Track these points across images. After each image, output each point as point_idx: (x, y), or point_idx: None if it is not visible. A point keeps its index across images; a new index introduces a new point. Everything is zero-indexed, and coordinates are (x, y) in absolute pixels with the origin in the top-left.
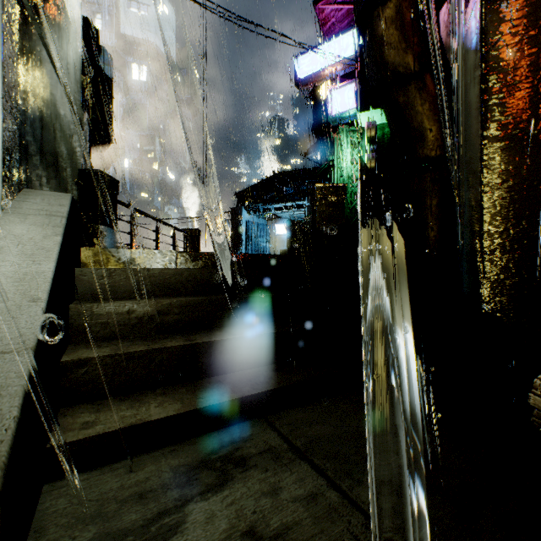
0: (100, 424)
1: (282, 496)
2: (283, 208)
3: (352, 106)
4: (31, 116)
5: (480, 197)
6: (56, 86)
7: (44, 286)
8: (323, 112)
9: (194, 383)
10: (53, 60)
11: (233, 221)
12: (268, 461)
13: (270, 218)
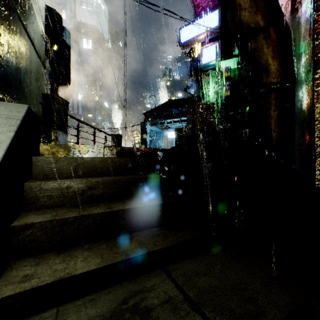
0: (35, 278)
1: None
2: (172, 122)
3: (215, 58)
4: (1, 51)
5: (313, 107)
6: (23, 35)
7: None
8: (196, 64)
9: (112, 239)
10: (20, 16)
11: (142, 130)
12: (168, 312)
13: (164, 128)
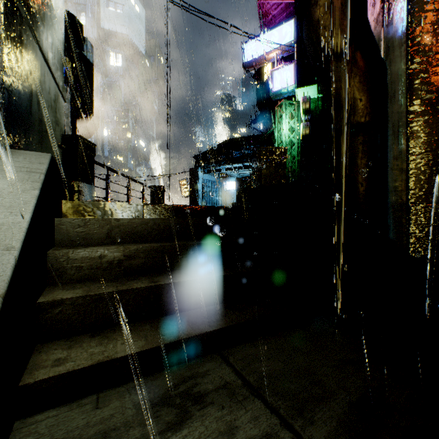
0: (70, 361)
1: (238, 436)
2: (232, 168)
3: (289, 84)
4: (16, 86)
5: (406, 156)
6: (40, 62)
7: (18, 236)
8: (265, 90)
9: (157, 320)
10: (37, 39)
11: (192, 179)
12: (224, 397)
13: (222, 177)
